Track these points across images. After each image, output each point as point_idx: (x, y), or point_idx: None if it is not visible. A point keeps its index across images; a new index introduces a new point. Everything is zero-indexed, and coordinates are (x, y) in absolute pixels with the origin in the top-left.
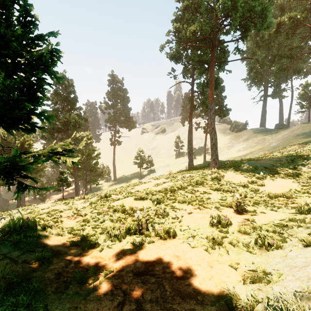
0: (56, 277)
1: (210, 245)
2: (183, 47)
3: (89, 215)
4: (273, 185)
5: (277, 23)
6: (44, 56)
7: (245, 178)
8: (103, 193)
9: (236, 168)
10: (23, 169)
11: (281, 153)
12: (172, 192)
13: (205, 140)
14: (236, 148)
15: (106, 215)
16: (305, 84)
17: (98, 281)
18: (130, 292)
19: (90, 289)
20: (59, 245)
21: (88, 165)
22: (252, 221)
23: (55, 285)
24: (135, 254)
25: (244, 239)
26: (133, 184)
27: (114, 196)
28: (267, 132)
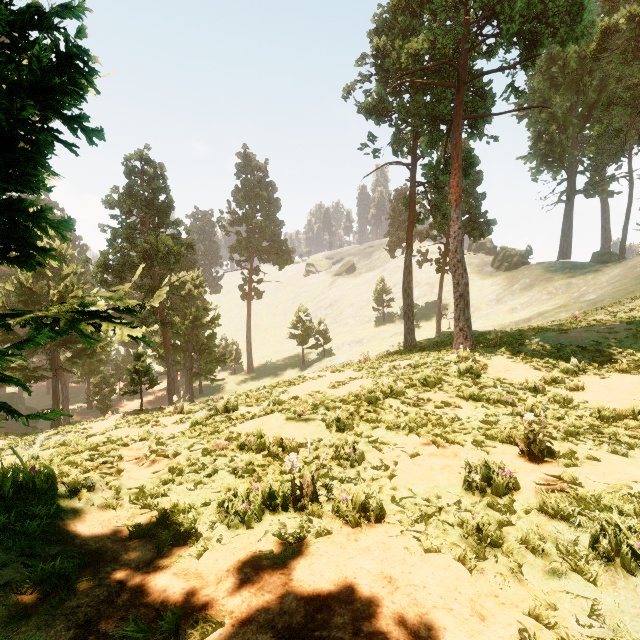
0: (77, 637)
1: (470, 544)
2: (394, 88)
3: (183, 455)
4: (603, 388)
5: (602, 30)
6: (38, 58)
7: (535, 372)
8: (221, 401)
9: (514, 349)
10: None
11: (611, 315)
12: (371, 402)
13: (440, 287)
14: (506, 305)
15: (222, 457)
16: None
17: None
18: None
19: None
20: (103, 534)
21: (194, 341)
22: (573, 482)
23: None
24: (284, 569)
25: (557, 533)
26: (286, 383)
27: (244, 409)
28: (575, 271)
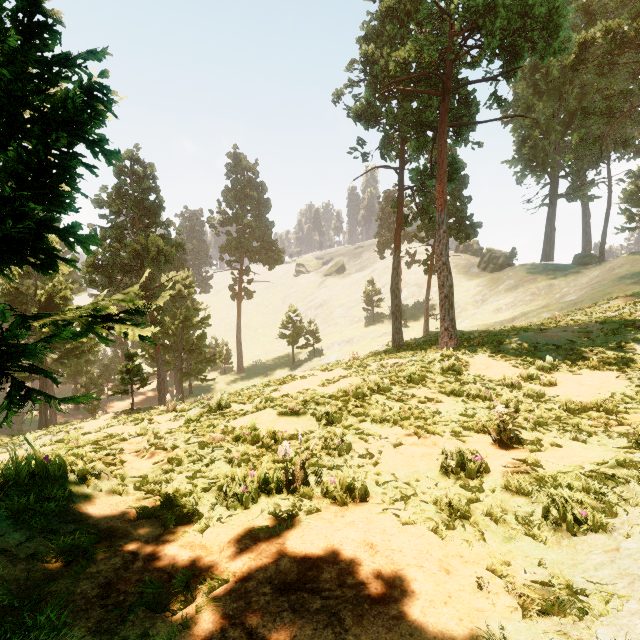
0: (101, 594)
1: (442, 518)
2: (382, 94)
3: (181, 447)
4: (574, 384)
5: (580, 43)
6: (72, 99)
7: (513, 369)
8: (214, 399)
9: (495, 348)
10: (22, 354)
11: (587, 315)
12: (358, 398)
13: (428, 288)
14: (492, 305)
15: (218, 449)
16: (637, 170)
17: (194, 605)
18: (264, 635)
19: (173, 625)
20: (113, 516)
21: (184, 341)
22: (535, 465)
23: (97, 615)
24: (279, 540)
25: (517, 507)
26: (277, 381)
27: (237, 406)
28: (557, 272)
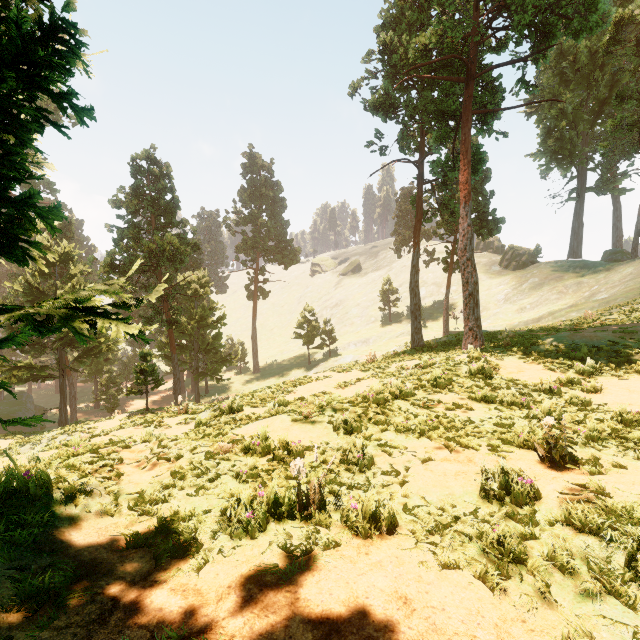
0: None
1: (490, 560)
2: (401, 84)
3: (186, 458)
4: (622, 390)
5: (616, 21)
6: (17, 24)
7: (549, 373)
8: (226, 402)
9: (526, 350)
10: None
11: (626, 314)
12: (379, 404)
13: (448, 286)
14: (515, 304)
15: (226, 461)
16: None
17: None
18: None
19: None
20: (99, 543)
21: (200, 341)
22: (600, 492)
23: None
24: (289, 587)
25: (586, 549)
26: (292, 383)
27: (249, 410)
28: (585, 270)
